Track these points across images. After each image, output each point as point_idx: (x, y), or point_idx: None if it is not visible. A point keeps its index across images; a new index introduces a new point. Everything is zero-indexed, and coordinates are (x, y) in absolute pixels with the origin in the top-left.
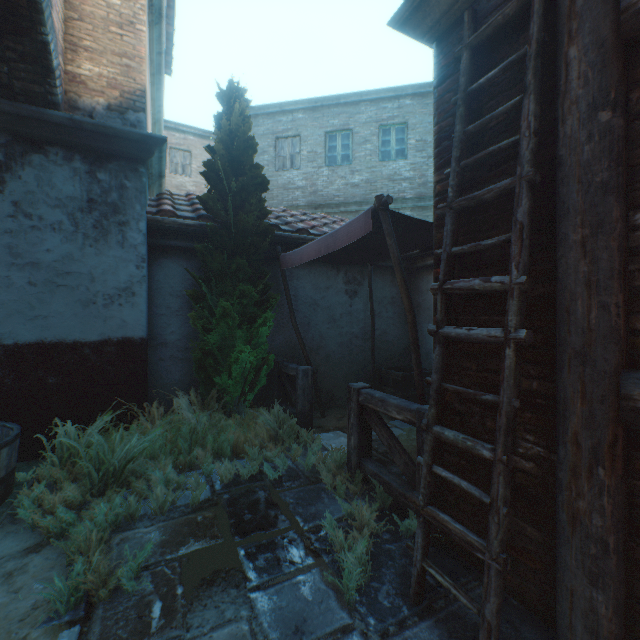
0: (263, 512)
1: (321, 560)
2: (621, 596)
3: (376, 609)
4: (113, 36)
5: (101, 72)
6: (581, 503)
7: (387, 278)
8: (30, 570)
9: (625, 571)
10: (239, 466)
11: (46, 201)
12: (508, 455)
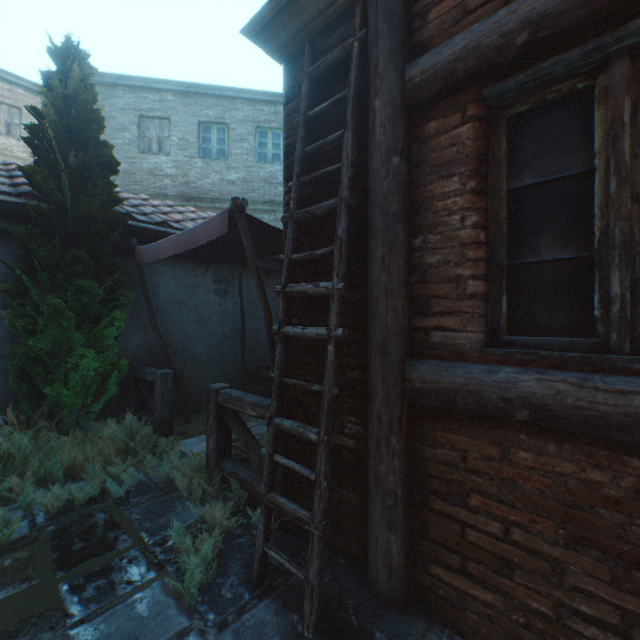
0: (100, 536)
1: (165, 571)
2: (406, 533)
3: (218, 603)
4: None
5: None
6: (382, 467)
7: None
8: None
9: (409, 513)
10: (72, 490)
11: None
12: (329, 436)
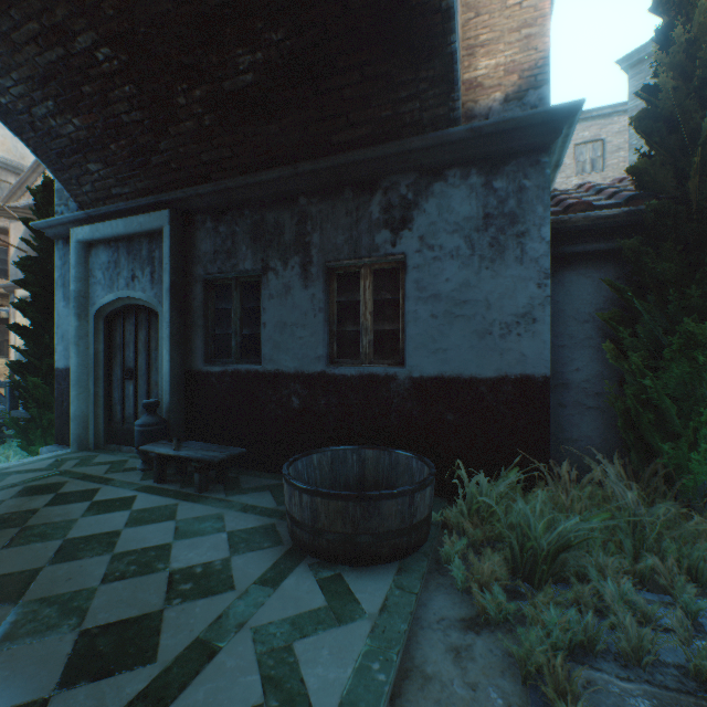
0: None
1: None
2: None
3: None
4: (509, 11)
5: (496, 63)
6: None
7: None
8: (476, 659)
9: None
10: None
11: (444, 229)
12: None
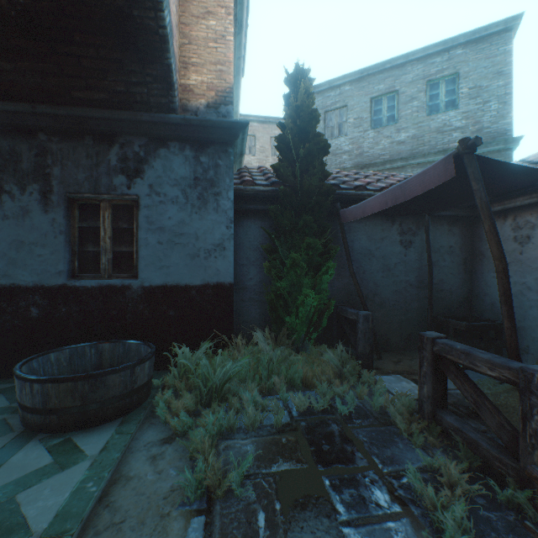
0: (339, 445)
1: (408, 510)
2: None
3: None
4: (210, 50)
5: (202, 80)
6: None
7: (444, 227)
8: (166, 457)
9: None
10: (312, 398)
11: (168, 182)
12: None
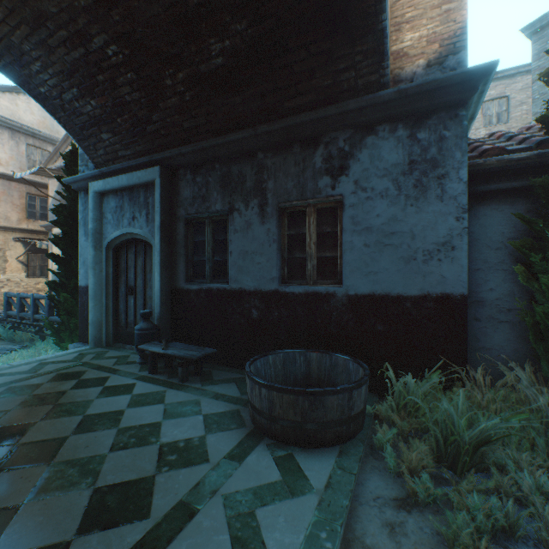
0: None
1: None
2: None
3: None
4: None
5: (420, 35)
6: None
7: None
8: (409, 535)
9: None
10: None
11: (375, 174)
12: None
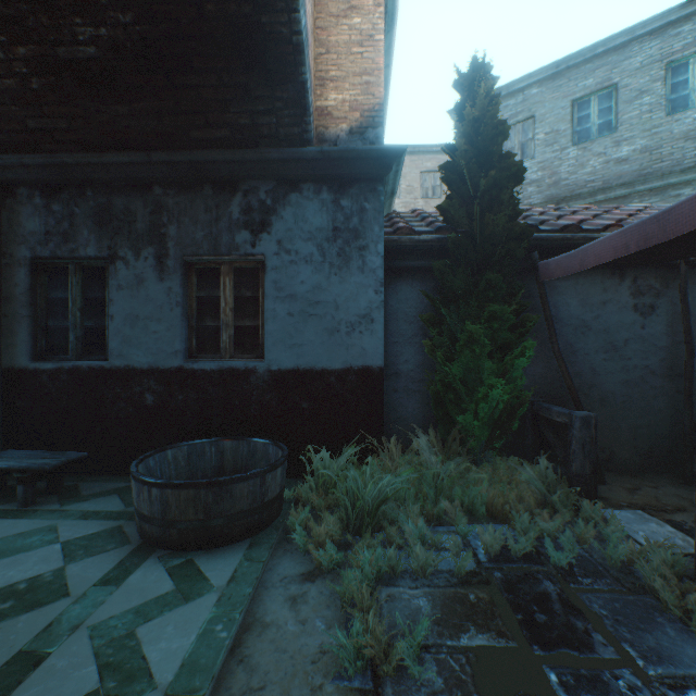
0: (562, 617)
1: None
2: None
3: None
4: (354, 57)
5: (343, 98)
6: None
7: None
8: (309, 601)
9: None
10: (507, 536)
11: (300, 236)
12: None
